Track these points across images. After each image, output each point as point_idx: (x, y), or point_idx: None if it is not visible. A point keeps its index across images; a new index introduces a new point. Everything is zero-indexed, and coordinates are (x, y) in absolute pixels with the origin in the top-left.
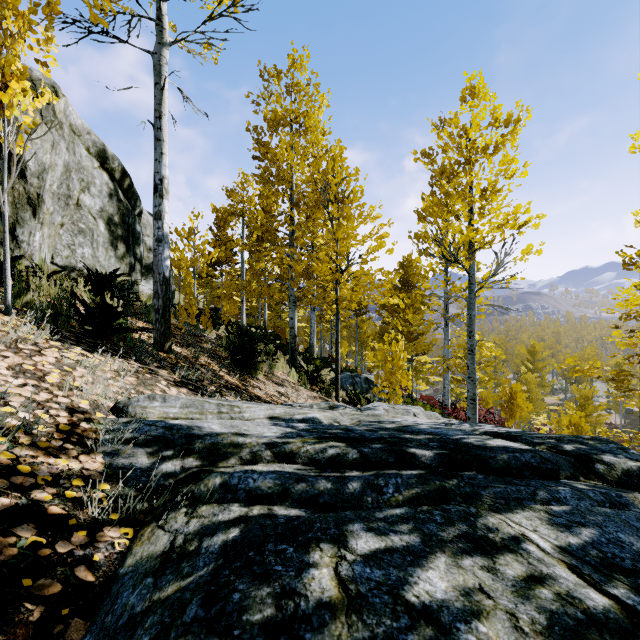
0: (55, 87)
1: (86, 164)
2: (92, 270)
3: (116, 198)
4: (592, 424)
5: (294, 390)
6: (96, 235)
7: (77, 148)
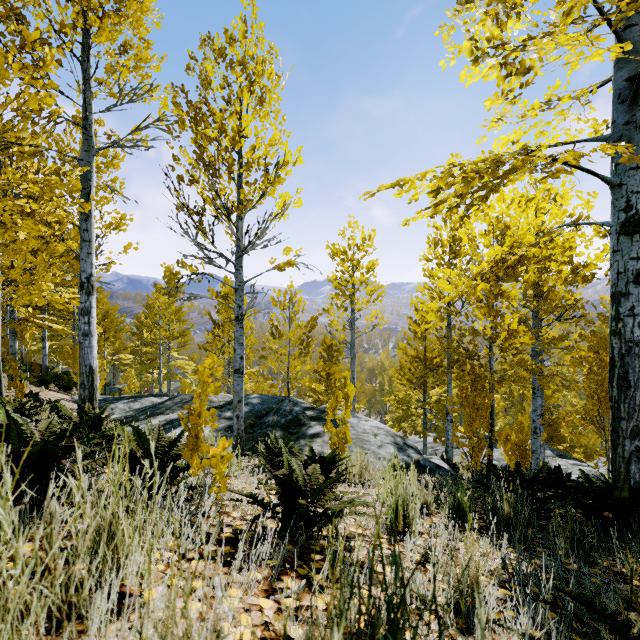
0: None
1: None
2: None
3: None
4: None
5: None
6: None
7: None
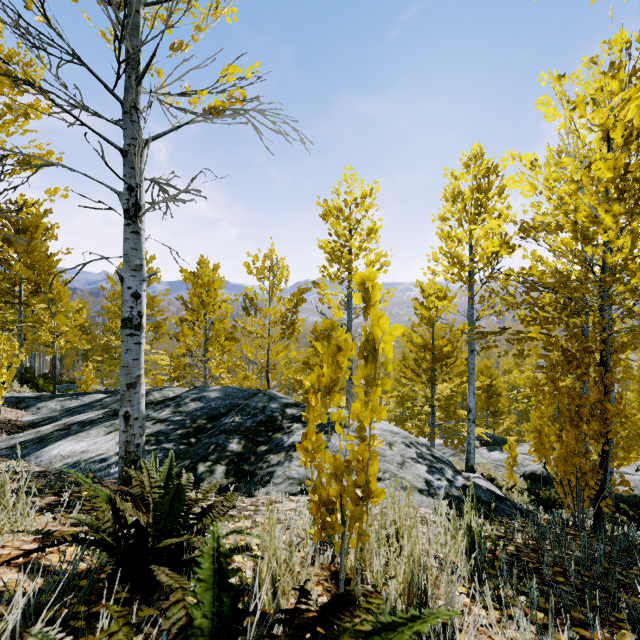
0: None
1: None
2: None
3: None
4: None
5: None
6: None
7: None
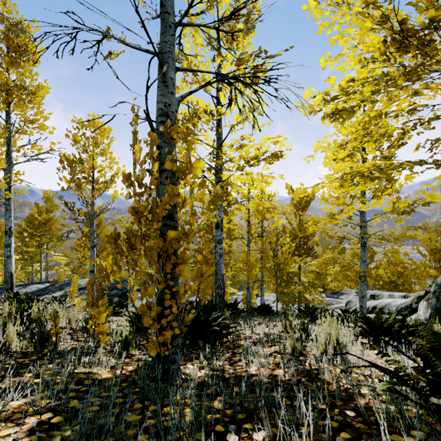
0: None
1: None
2: None
3: None
4: None
5: None
6: None
7: None
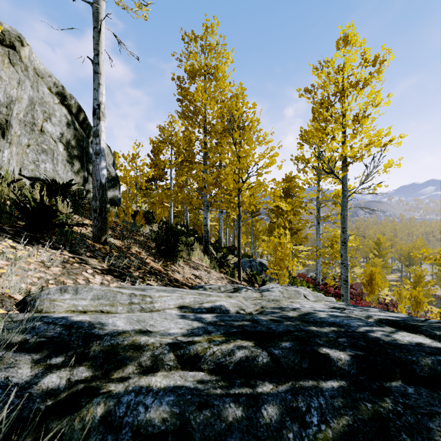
0: (20, 37)
1: (48, 100)
2: (53, 181)
3: (73, 127)
4: (423, 295)
5: (206, 272)
6: (56, 154)
7: (40, 87)
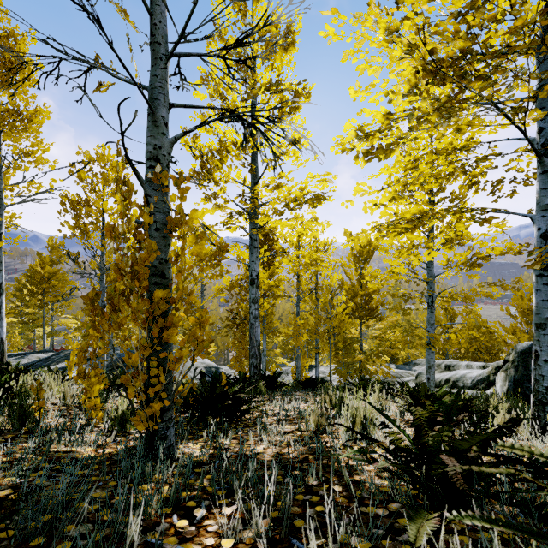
0: None
1: None
2: None
3: None
4: None
5: None
6: None
7: None
